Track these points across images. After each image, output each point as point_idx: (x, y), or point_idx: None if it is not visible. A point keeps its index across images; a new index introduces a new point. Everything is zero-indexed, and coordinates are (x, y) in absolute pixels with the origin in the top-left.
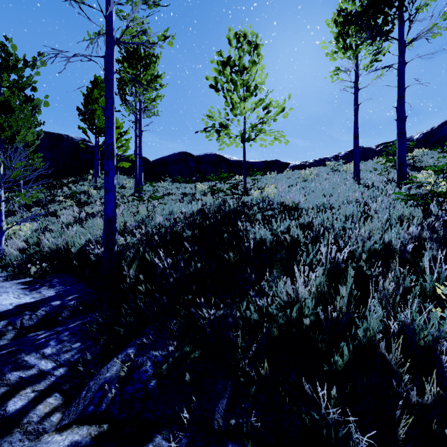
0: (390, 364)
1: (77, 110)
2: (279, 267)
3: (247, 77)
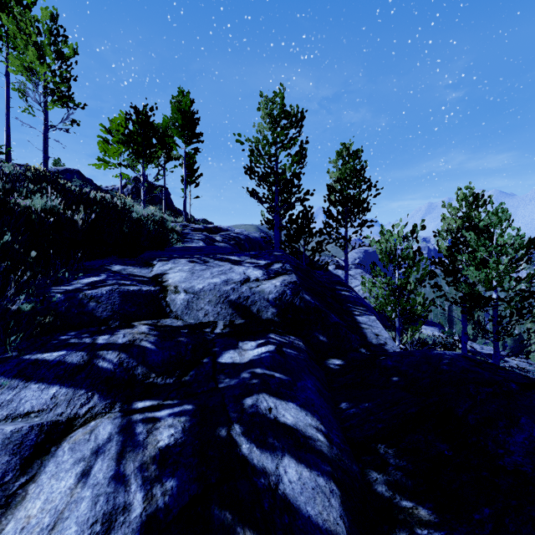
0: None
1: None
2: None
3: None
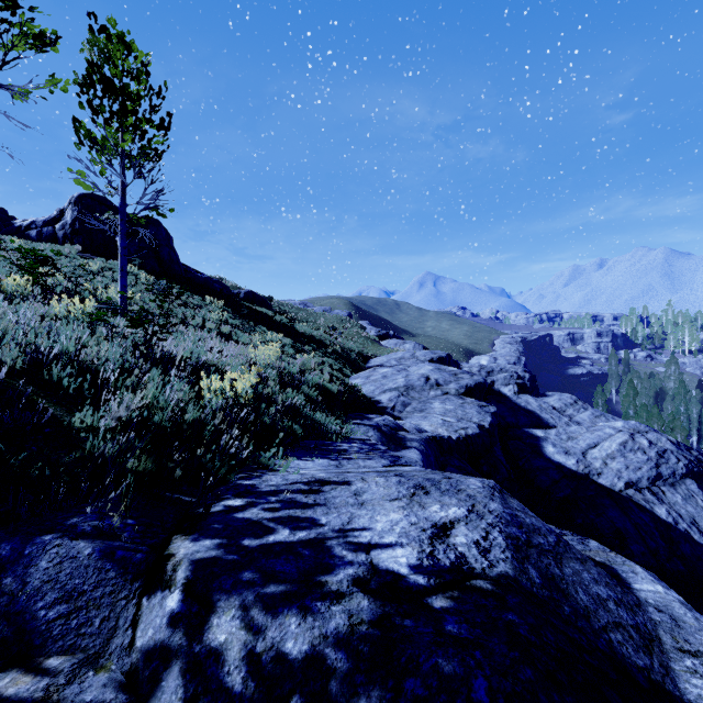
0: (213, 428)
1: None
2: (46, 401)
3: None
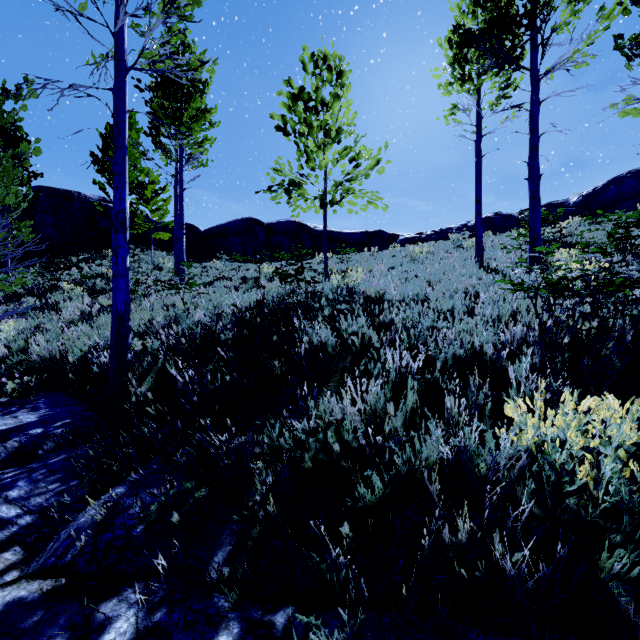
0: (434, 499)
1: (91, 156)
2: (337, 380)
3: (329, 115)
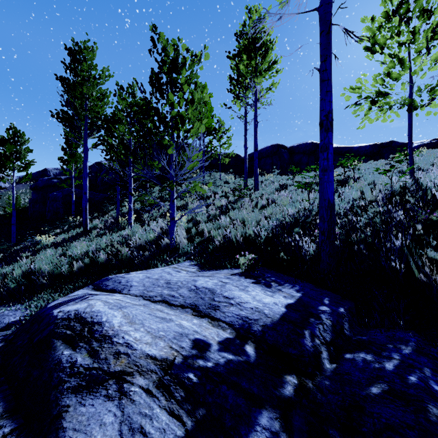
0: None
1: None
2: None
3: (419, 25)
